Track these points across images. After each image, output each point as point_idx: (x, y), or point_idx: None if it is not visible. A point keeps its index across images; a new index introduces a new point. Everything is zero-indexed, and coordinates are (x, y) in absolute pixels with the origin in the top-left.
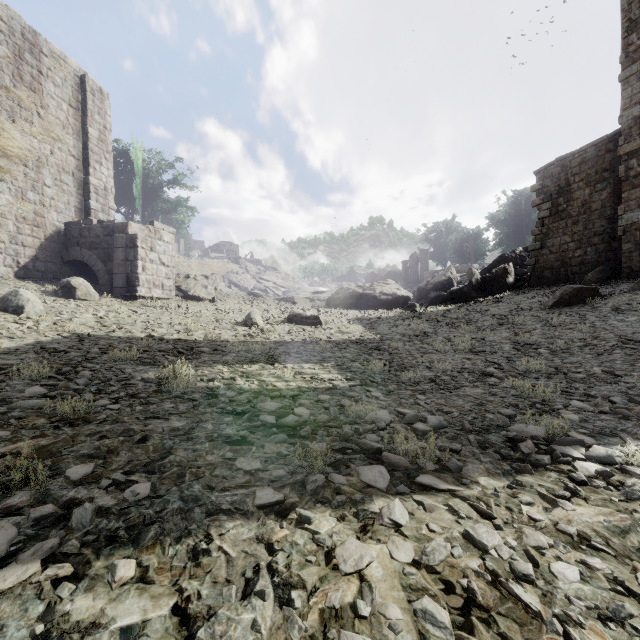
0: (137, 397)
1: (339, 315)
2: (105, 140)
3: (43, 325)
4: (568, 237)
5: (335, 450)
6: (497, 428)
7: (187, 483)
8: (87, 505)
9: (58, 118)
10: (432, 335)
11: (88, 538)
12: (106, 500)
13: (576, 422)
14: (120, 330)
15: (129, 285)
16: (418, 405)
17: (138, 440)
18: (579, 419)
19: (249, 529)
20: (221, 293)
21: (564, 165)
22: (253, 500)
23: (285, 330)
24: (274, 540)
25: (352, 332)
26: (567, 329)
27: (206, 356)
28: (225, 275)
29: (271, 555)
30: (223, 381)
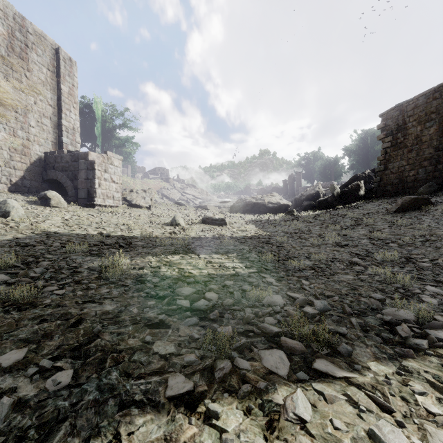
0: (80, 283)
1: (239, 218)
2: (73, 94)
3: (22, 225)
4: (404, 161)
5: (239, 333)
6: (372, 311)
7: (107, 369)
8: (5, 399)
9: (39, 78)
10: (307, 232)
11: None
12: (28, 390)
13: (436, 305)
14: (79, 229)
15: (89, 196)
16: (304, 289)
17: (72, 323)
18: (438, 303)
19: (158, 426)
20: (155, 202)
21: (401, 109)
22: (165, 389)
23: (200, 229)
24: (182, 440)
25: (249, 230)
26: (409, 228)
27: (140, 249)
28: (159, 190)
29: None
30: (151, 269)
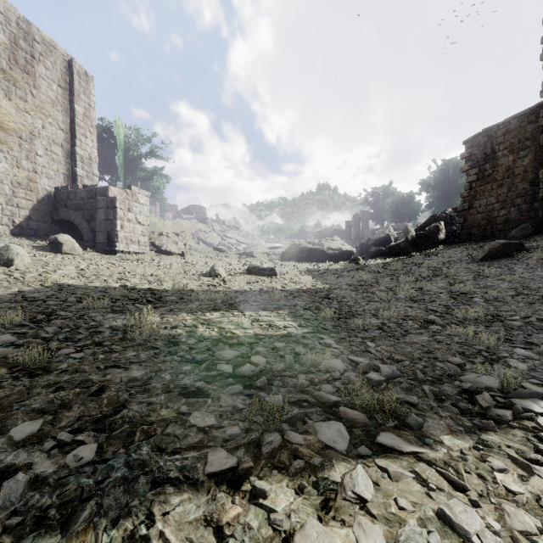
0: (102, 345)
1: (292, 267)
2: (90, 116)
3: (29, 276)
4: (493, 198)
5: (291, 403)
6: (449, 378)
7: (136, 443)
8: (20, 476)
9: (49, 97)
10: (375, 285)
11: (11, 522)
12: (45, 466)
13: (525, 371)
14: (98, 280)
15: (109, 241)
16: (369, 353)
17: (94, 392)
18: (527, 368)
19: (197, 505)
20: (190, 248)
21: (490, 135)
22: (204, 465)
23: (244, 280)
24: (224, 521)
25: (304, 282)
26: (498, 280)
27: (172, 304)
28: (194, 233)
29: None
30: (185, 328)
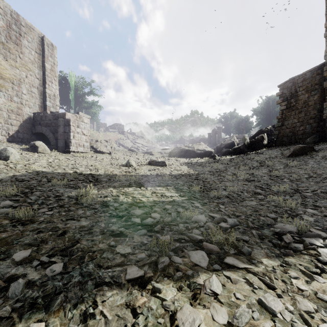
0: (63, 207)
1: (175, 161)
2: (54, 70)
3: (18, 166)
4: (296, 120)
5: (175, 240)
6: (267, 226)
7: (85, 263)
8: (20, 280)
9: (30, 59)
10: (225, 171)
11: (16, 305)
12: (34, 275)
13: (312, 222)
14: (59, 169)
15: (66, 145)
16: (221, 211)
17: (60, 234)
18: (314, 220)
19: (121, 297)
20: (114, 149)
21: (294, 82)
22: (125, 275)
23: (147, 169)
24: (137, 305)
25: (182, 170)
26: (298, 168)
27: (104, 183)
28: (117, 140)
29: (134, 318)
30: (112, 197)
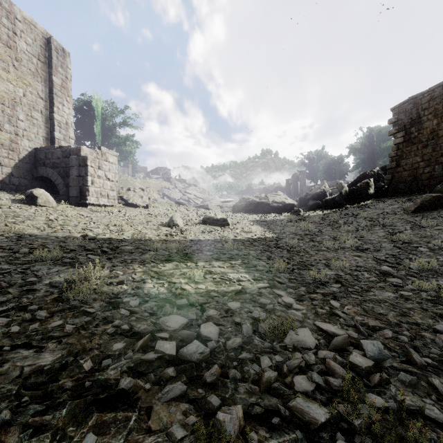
0: (26, 309)
1: (242, 218)
2: (66, 87)
3: None
4: (419, 158)
5: (255, 418)
6: None
7: None
8: None
9: (29, 69)
10: (319, 234)
11: None
12: None
13: None
14: (62, 230)
15: (81, 195)
16: (337, 316)
17: None
18: None
19: None
20: (155, 202)
21: (415, 102)
22: None
23: (200, 230)
24: None
25: (253, 232)
26: (436, 230)
27: (127, 254)
28: (160, 190)
29: None
30: (133, 284)
